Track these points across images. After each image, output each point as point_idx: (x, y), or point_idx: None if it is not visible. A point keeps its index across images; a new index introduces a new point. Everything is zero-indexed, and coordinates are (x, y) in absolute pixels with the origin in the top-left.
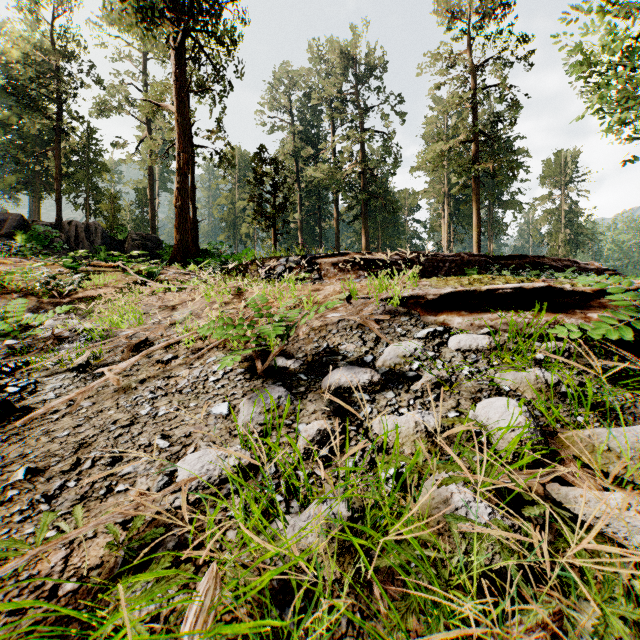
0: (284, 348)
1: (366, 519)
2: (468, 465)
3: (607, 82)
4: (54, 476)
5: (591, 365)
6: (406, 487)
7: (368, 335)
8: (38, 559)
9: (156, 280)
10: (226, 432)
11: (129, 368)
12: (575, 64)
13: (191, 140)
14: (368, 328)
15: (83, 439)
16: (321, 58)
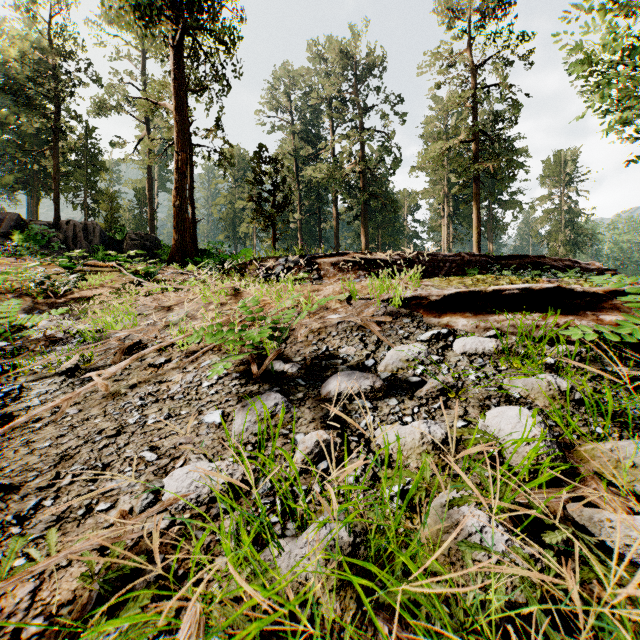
0: (282, 351)
1: (369, 544)
2: (479, 481)
3: (608, 81)
4: (30, 493)
5: (605, 370)
6: (412, 506)
7: (369, 337)
8: (3, 593)
9: (153, 280)
10: (218, 443)
11: (120, 372)
12: (576, 63)
13: (190, 139)
14: (369, 330)
15: (65, 451)
16: (320, 57)
